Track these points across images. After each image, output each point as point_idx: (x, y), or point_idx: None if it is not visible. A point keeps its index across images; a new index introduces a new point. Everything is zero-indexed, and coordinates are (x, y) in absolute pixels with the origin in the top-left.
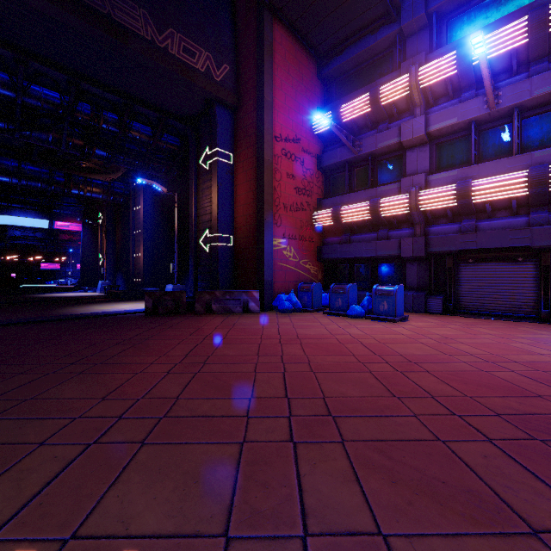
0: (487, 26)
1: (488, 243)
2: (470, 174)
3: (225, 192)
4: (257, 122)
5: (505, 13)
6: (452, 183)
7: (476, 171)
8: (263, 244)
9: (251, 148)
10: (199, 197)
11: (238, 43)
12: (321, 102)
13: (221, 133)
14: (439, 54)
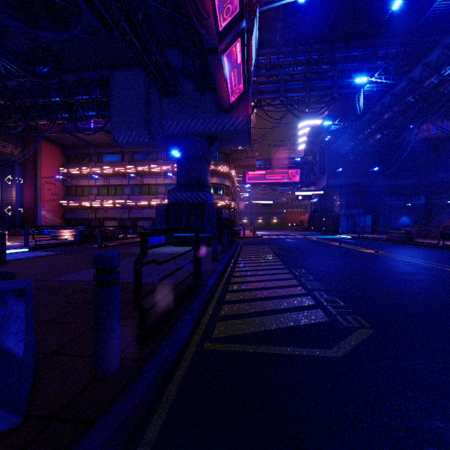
0: (108, 163)
1: (108, 216)
2: (105, 198)
3: (19, 193)
4: (35, 173)
5: (114, 160)
6: (101, 200)
7: (106, 198)
8: (37, 213)
9: (32, 180)
10: (4, 192)
11: (25, 140)
12: (64, 161)
13: (17, 172)
14: (98, 165)
